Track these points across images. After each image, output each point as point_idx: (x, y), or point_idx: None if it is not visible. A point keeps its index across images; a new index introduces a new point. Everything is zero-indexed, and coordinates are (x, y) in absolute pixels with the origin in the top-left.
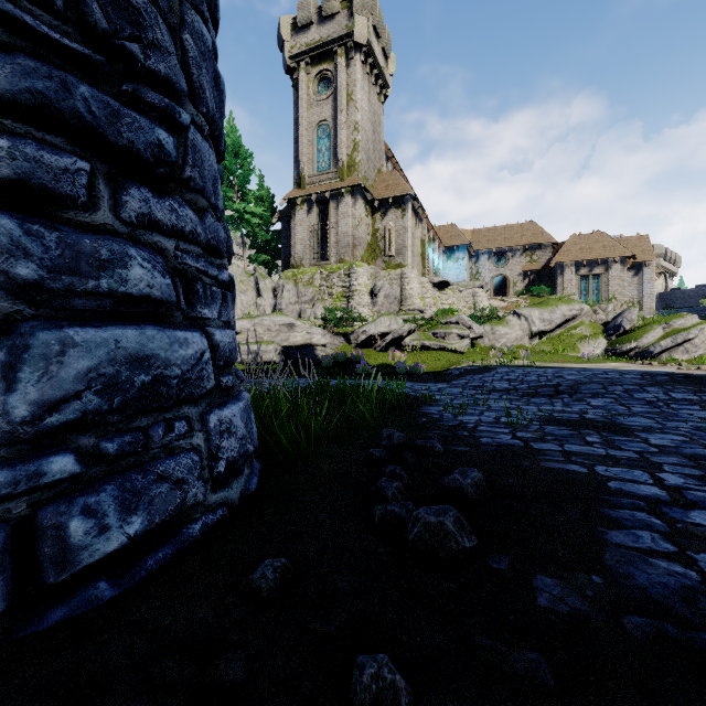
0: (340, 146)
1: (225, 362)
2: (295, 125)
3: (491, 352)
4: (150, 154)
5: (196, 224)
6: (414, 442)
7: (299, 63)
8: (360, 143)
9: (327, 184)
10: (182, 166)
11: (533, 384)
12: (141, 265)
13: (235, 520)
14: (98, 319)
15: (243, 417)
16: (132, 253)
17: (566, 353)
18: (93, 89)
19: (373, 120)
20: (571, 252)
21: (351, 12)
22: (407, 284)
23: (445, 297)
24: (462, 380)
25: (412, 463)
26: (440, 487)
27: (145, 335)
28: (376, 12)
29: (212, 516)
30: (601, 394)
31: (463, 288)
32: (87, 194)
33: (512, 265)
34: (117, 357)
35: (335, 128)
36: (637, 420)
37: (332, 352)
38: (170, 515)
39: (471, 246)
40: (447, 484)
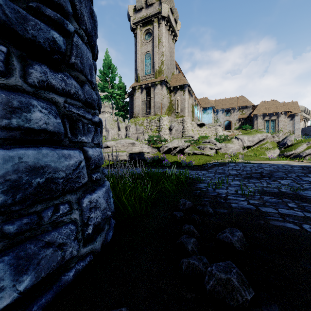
0: (155, 62)
1: (95, 166)
2: (135, 54)
3: (225, 155)
4: (47, 46)
5: (78, 89)
6: (197, 207)
7: (137, 26)
8: (164, 61)
9: (149, 80)
10: (69, 55)
11: (248, 172)
12: (40, 111)
13: (96, 265)
14: (11, 143)
15: (105, 196)
16: (34, 103)
17: (260, 156)
18: (6, 0)
19: (170, 51)
20: (261, 109)
21: (160, 2)
22: (185, 124)
23: (202, 130)
24: (213, 169)
25: (198, 221)
26: (217, 239)
27: (41, 153)
28: (171, 2)
29: (82, 263)
30: (285, 177)
31: (211, 126)
32: (4, 66)
33: (233, 115)
34: (20, 168)
35: (153, 55)
36: (309, 193)
37: (152, 155)
38: (53, 269)
39: (214, 107)
40: (222, 239)
